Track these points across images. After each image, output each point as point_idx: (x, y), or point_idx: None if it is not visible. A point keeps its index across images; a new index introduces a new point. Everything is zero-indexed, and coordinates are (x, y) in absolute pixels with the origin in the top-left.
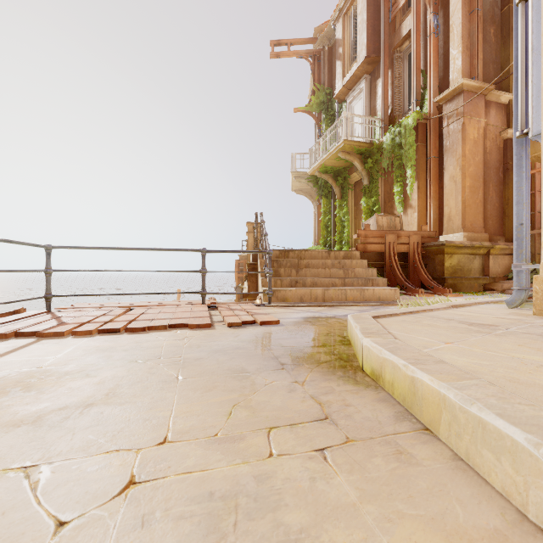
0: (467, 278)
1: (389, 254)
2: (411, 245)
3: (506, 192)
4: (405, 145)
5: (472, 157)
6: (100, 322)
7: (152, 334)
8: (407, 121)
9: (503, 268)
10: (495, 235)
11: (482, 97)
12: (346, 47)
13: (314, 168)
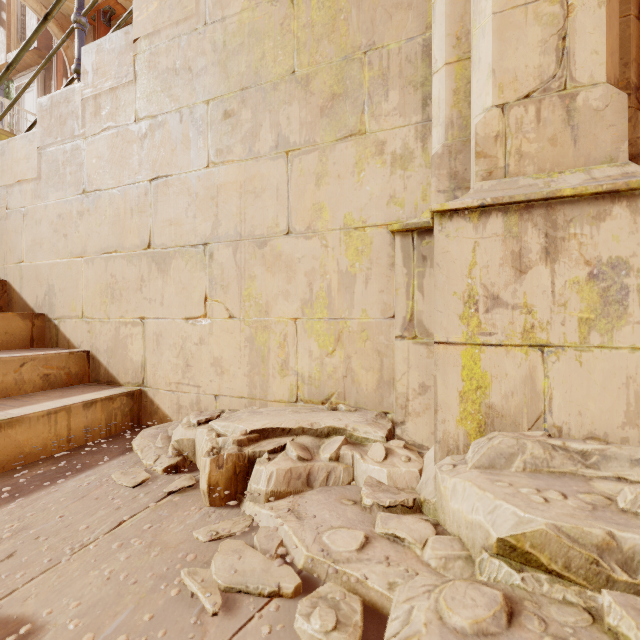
0: None
1: None
2: None
3: None
4: None
5: None
6: None
7: None
8: None
9: None
10: None
11: None
12: (13, 18)
13: None
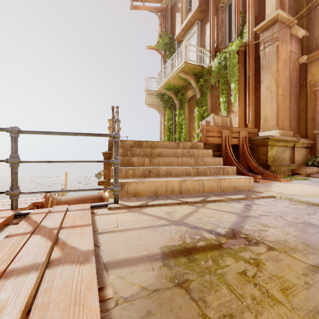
0: (283, 165)
1: (224, 145)
2: (241, 139)
3: (301, 102)
4: (229, 66)
5: (283, 72)
6: None
7: None
8: (231, 48)
9: (302, 157)
10: (295, 133)
11: (288, 29)
12: (183, 3)
13: (161, 85)
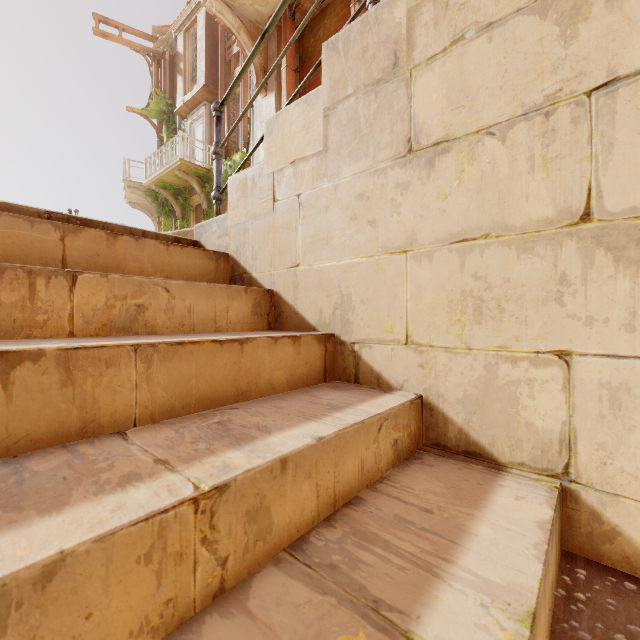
0: None
1: None
2: None
3: None
4: None
5: None
6: None
7: None
8: (236, 158)
9: None
10: None
11: None
12: (188, 65)
13: (151, 180)
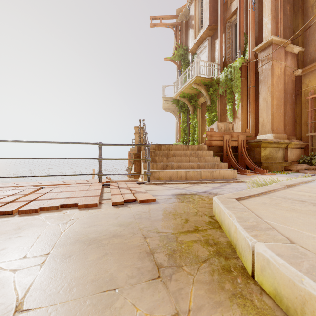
0: (275, 163)
1: (225, 147)
2: (240, 141)
3: (297, 108)
4: (234, 79)
5: (277, 86)
6: (1, 203)
7: (41, 216)
8: (235, 64)
9: (296, 156)
10: (291, 135)
11: (283, 49)
12: (196, 20)
13: (176, 94)
